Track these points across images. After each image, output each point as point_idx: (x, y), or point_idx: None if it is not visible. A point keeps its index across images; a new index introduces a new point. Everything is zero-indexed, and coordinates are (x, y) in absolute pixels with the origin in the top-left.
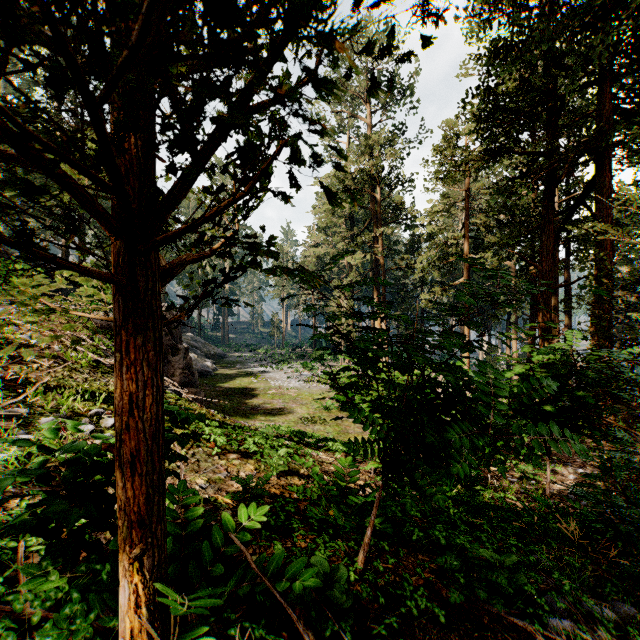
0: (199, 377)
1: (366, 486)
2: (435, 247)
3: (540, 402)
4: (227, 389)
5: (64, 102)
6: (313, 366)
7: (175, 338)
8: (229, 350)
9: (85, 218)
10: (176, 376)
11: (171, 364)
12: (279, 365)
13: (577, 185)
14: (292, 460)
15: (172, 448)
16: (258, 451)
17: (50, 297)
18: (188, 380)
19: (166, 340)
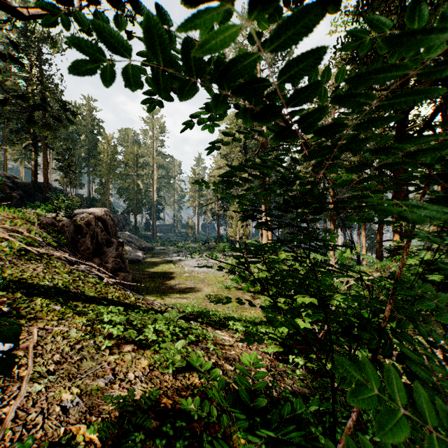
0: (132, 264)
1: (273, 387)
2: (309, 166)
3: (443, 288)
4: (152, 273)
5: (33, 61)
6: (217, 256)
7: (111, 234)
8: (156, 244)
9: (48, 146)
10: (109, 263)
11: (105, 254)
12: (192, 255)
13: (416, 118)
14: (193, 346)
15: (57, 342)
16: (157, 340)
17: (21, 204)
18: (119, 266)
19: (102, 235)
